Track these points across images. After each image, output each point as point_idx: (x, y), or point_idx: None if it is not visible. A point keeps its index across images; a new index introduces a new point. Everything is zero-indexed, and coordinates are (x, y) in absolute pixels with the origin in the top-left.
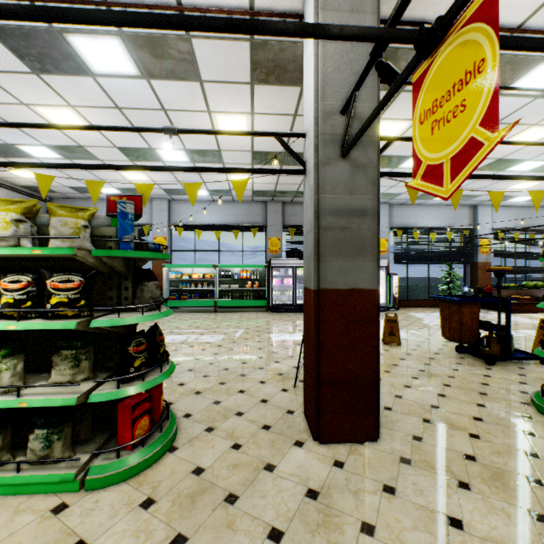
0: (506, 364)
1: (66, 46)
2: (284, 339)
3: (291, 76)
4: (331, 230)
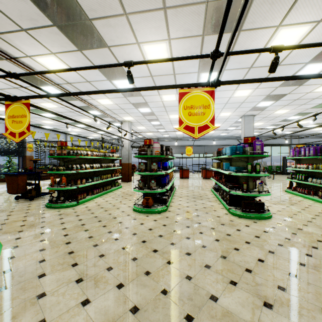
0: (38, 198)
1: None
2: None
3: None
4: None
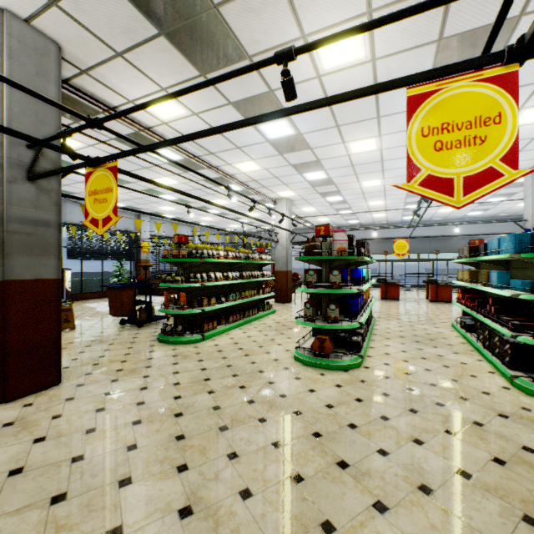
0: (150, 325)
1: None
2: None
3: None
4: (18, 234)
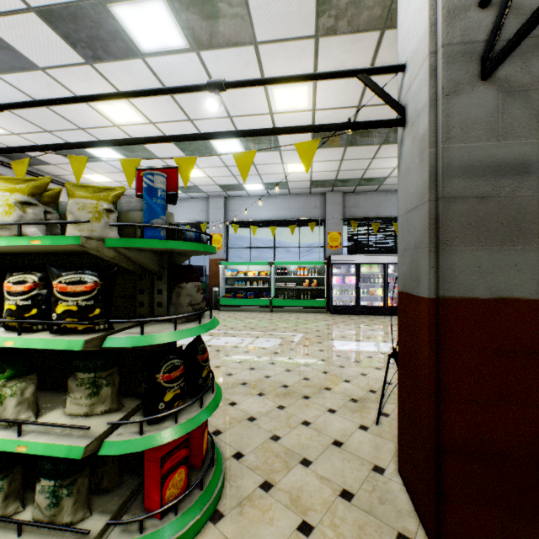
0: None
1: (112, 21)
2: (351, 349)
3: (369, 14)
4: (460, 201)
